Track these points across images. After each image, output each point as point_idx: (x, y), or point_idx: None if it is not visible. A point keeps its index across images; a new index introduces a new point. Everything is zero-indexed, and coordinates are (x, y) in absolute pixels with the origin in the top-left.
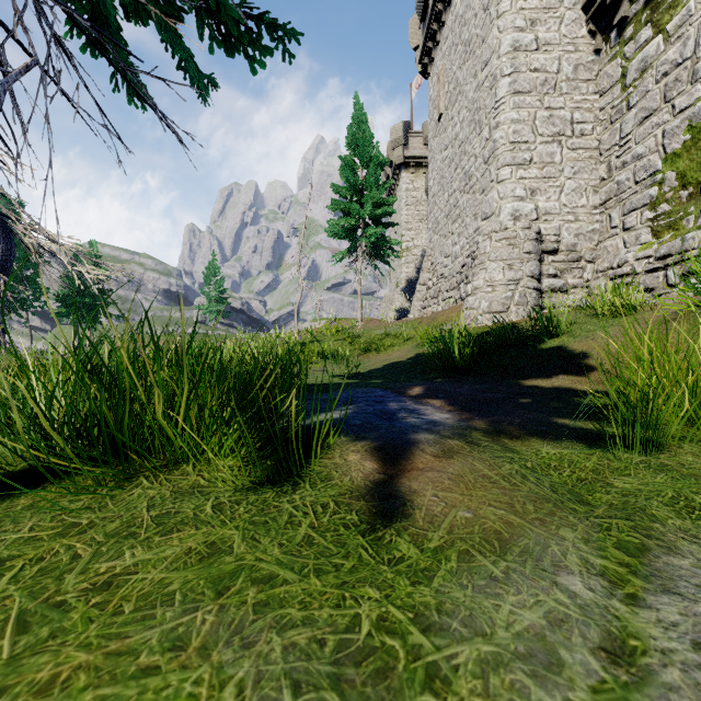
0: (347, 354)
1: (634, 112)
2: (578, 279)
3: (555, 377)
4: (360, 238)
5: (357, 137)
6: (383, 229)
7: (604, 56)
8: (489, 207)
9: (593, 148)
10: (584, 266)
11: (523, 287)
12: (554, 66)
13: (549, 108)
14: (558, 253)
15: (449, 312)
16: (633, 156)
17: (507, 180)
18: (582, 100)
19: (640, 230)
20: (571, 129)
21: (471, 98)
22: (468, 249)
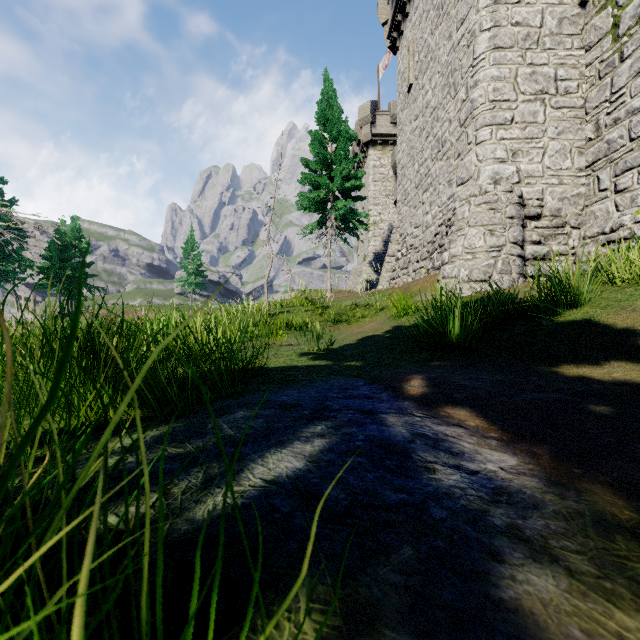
0: (317, 327)
1: (629, 63)
2: (564, 246)
3: (607, 363)
4: (330, 210)
5: (327, 112)
6: (353, 202)
7: (590, 8)
8: (465, 171)
9: (578, 107)
10: (569, 232)
11: (506, 254)
12: (537, 19)
13: (531, 65)
14: (541, 218)
15: (423, 282)
16: (628, 110)
17: (487, 141)
18: (566, 55)
19: (636, 191)
20: (555, 87)
21: (445, 61)
22: (441, 217)
